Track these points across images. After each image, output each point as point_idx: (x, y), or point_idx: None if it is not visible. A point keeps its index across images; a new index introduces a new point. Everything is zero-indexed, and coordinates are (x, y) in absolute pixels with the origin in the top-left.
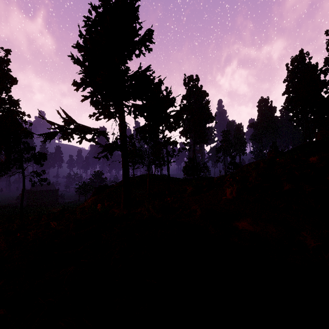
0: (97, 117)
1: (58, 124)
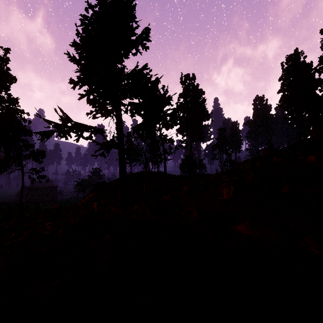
0: (94, 116)
1: (55, 122)
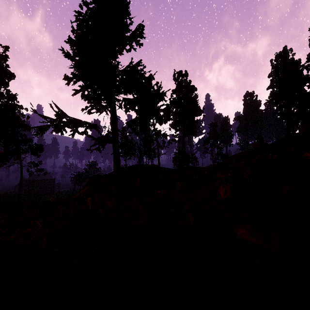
0: (89, 111)
1: (50, 118)
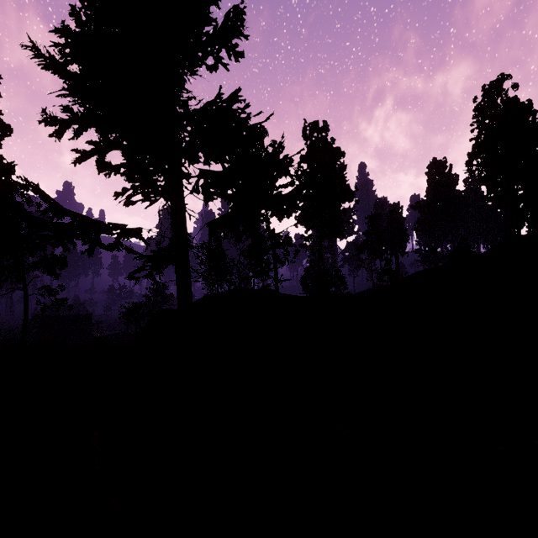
0: (128, 199)
1: (29, 216)
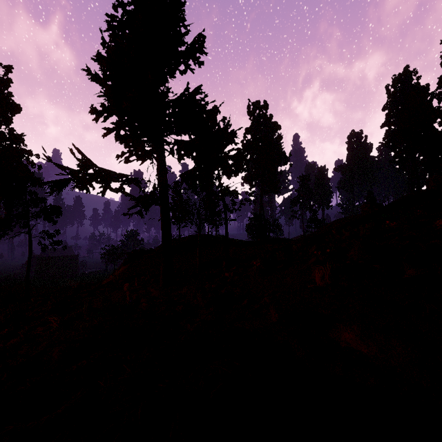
0: (127, 159)
1: (70, 169)
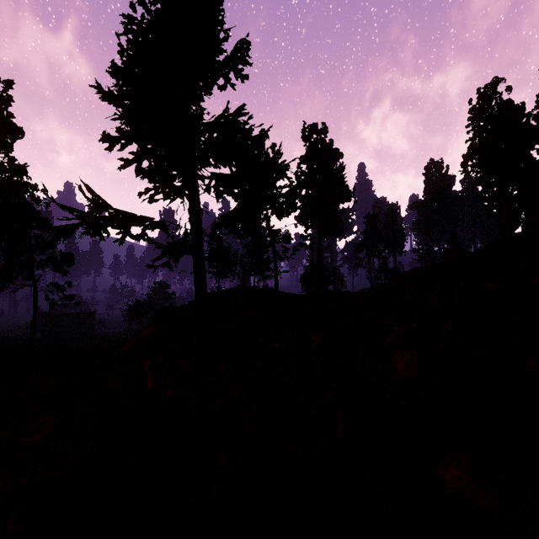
0: (151, 197)
1: (78, 211)
